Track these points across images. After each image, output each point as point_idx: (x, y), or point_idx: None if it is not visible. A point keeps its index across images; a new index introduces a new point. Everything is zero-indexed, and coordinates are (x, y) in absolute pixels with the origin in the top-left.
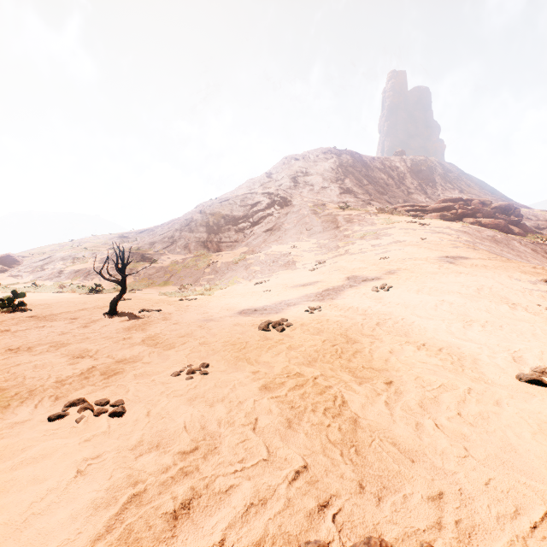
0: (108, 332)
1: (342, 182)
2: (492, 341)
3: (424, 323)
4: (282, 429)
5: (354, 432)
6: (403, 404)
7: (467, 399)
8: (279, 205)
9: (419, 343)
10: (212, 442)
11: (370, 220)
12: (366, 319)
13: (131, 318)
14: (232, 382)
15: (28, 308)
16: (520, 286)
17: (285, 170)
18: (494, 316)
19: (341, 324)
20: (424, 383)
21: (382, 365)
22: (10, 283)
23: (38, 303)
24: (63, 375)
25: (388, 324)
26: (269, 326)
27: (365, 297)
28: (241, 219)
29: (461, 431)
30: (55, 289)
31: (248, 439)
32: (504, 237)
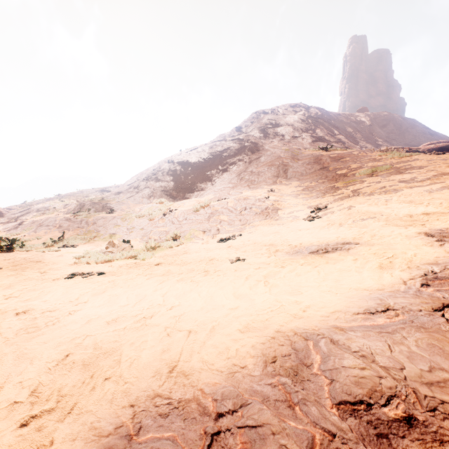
0: None
1: (313, 131)
2: None
3: None
4: None
5: None
6: None
7: None
8: (250, 150)
9: None
10: None
11: (368, 156)
12: None
13: None
14: None
15: None
16: None
17: (255, 123)
18: None
19: None
20: None
21: None
22: None
23: None
24: None
25: None
26: None
27: None
28: (209, 166)
29: None
30: None
31: None
32: None
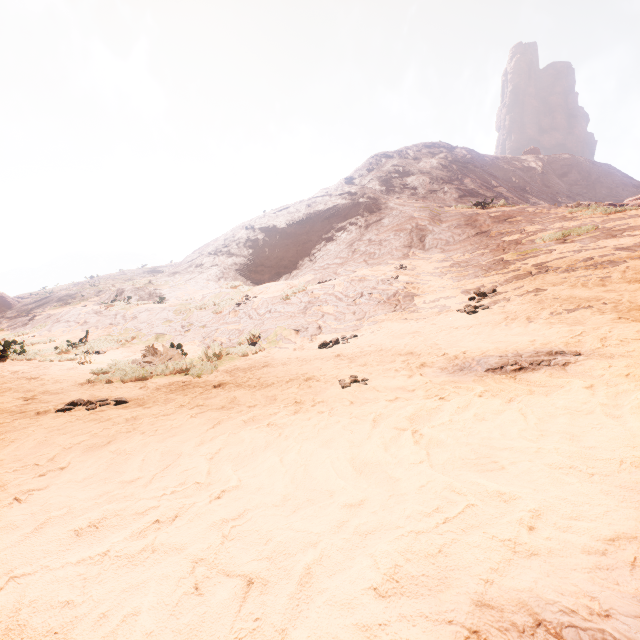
0: None
1: (460, 182)
2: None
3: None
4: None
5: None
6: None
7: None
8: (367, 209)
9: None
10: None
11: (551, 214)
12: None
13: None
14: None
15: None
16: None
17: (373, 172)
18: None
19: None
20: None
21: None
22: None
23: None
24: None
25: None
26: None
27: None
28: (306, 233)
29: None
30: None
31: None
32: None
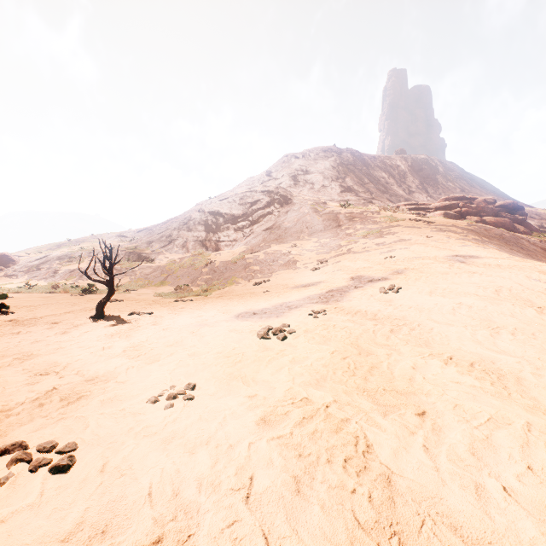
0: (88, 340)
1: (343, 180)
2: (531, 353)
3: (444, 330)
4: (287, 496)
5: (391, 505)
6: (449, 451)
7: (530, 441)
8: (279, 203)
9: (444, 355)
10: (185, 524)
11: (373, 218)
12: (377, 324)
13: (118, 322)
14: (221, 412)
15: (11, 310)
16: (541, 287)
17: (285, 168)
18: (522, 322)
19: (350, 331)
20: (466, 414)
21: (407, 386)
22: (4, 283)
23: (24, 305)
24: (13, 401)
25: (403, 331)
26: (269, 332)
27: (373, 299)
28: (240, 217)
29: (545, 501)
30: (47, 289)
31: (238, 521)
32: (512, 235)
